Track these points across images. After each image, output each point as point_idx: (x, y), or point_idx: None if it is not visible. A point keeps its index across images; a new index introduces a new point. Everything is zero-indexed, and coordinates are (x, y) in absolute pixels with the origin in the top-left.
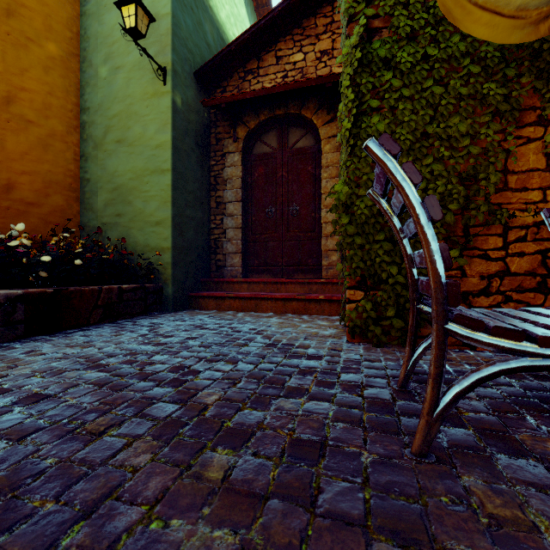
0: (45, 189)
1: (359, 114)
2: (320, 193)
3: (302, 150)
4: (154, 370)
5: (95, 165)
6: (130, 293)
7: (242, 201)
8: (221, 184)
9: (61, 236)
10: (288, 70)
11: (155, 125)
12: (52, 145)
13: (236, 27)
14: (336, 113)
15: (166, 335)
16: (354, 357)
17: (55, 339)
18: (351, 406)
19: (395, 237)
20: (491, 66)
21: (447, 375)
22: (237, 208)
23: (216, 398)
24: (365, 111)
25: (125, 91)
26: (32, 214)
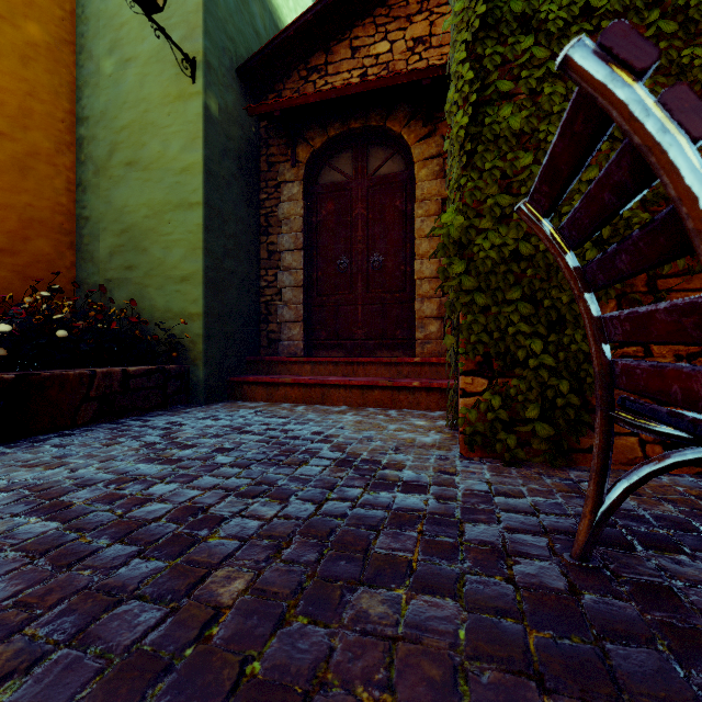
0: (22, 230)
1: (480, 105)
2: (413, 238)
3: (388, 178)
4: (144, 517)
5: (97, 197)
6: (140, 378)
7: (304, 249)
8: (274, 226)
9: (38, 296)
10: (368, 66)
11: (181, 139)
12: (34, 168)
13: (297, 13)
14: (435, 125)
15: (184, 444)
16: (479, 488)
17: (12, 451)
18: (499, 609)
19: (538, 294)
20: (698, 19)
21: (647, 528)
22: (297, 259)
23: (241, 587)
24: (490, 99)
25: (139, 93)
26: (2, 265)
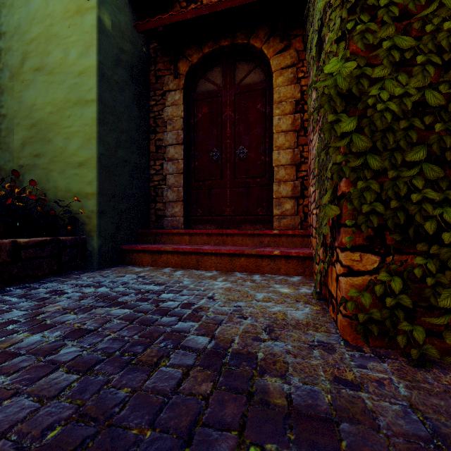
0: None
1: None
2: (271, 134)
3: (251, 86)
4: None
5: (12, 98)
6: (33, 249)
7: (184, 144)
8: (161, 126)
9: None
10: None
11: (78, 47)
12: None
13: None
14: (290, 41)
15: (41, 324)
16: (412, 428)
17: None
18: None
19: (447, 154)
20: None
21: None
22: (178, 151)
23: None
24: None
25: (45, 10)
26: None
